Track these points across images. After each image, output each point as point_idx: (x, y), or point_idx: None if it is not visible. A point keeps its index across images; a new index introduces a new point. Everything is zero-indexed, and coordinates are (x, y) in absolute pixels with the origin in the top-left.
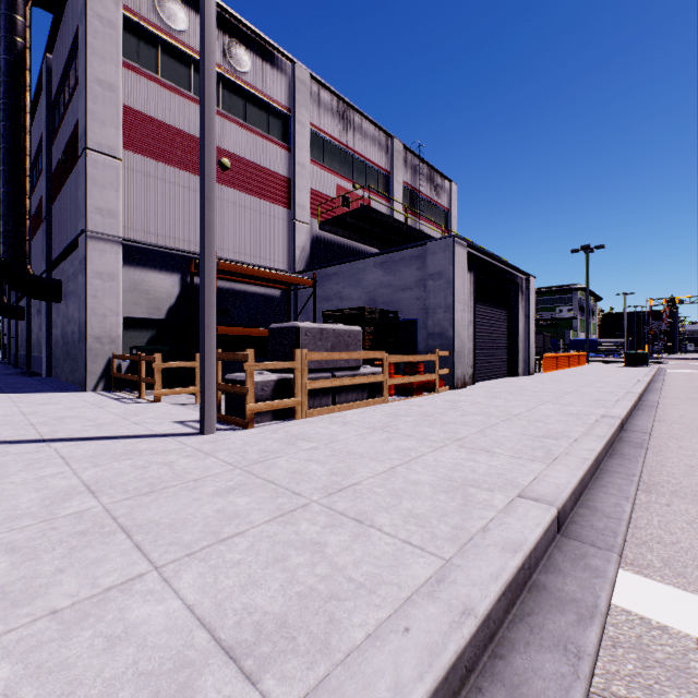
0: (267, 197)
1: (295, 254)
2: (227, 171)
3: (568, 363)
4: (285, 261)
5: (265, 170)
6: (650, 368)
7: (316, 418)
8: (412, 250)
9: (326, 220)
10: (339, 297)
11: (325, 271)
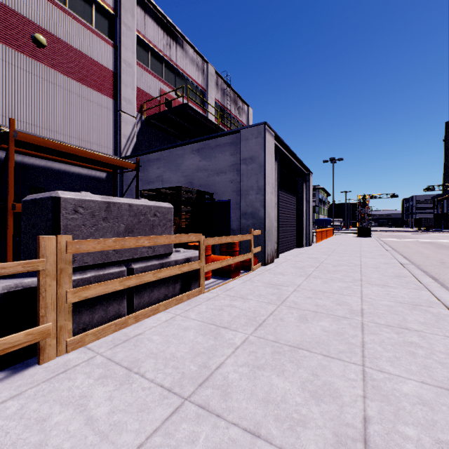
0: (91, 85)
1: (120, 141)
2: (43, 49)
3: (326, 235)
4: (110, 146)
5: (89, 59)
6: (373, 237)
7: (87, 350)
8: (226, 137)
9: (151, 116)
10: (160, 180)
11: (148, 156)
